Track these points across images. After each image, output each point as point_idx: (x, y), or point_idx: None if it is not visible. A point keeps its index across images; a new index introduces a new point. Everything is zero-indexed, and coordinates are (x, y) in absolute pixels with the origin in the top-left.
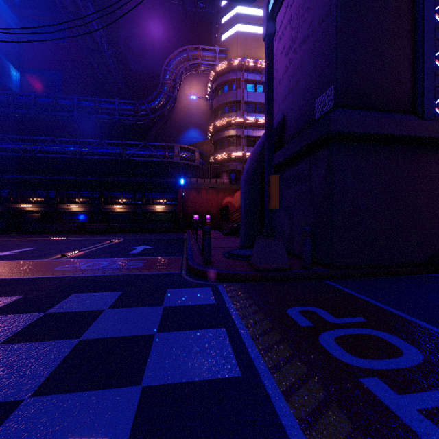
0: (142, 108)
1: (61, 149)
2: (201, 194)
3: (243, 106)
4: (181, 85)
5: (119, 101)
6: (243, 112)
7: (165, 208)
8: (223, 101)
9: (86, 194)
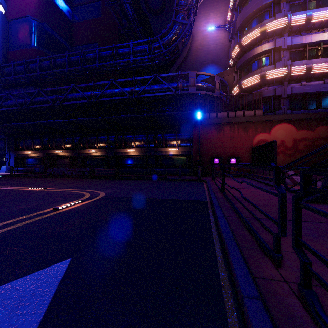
0: (155, 45)
1: (80, 95)
2: (223, 131)
3: (285, 5)
4: (197, 22)
5: (133, 42)
6: (285, 13)
7: (179, 151)
8: (252, 10)
9: (102, 139)
